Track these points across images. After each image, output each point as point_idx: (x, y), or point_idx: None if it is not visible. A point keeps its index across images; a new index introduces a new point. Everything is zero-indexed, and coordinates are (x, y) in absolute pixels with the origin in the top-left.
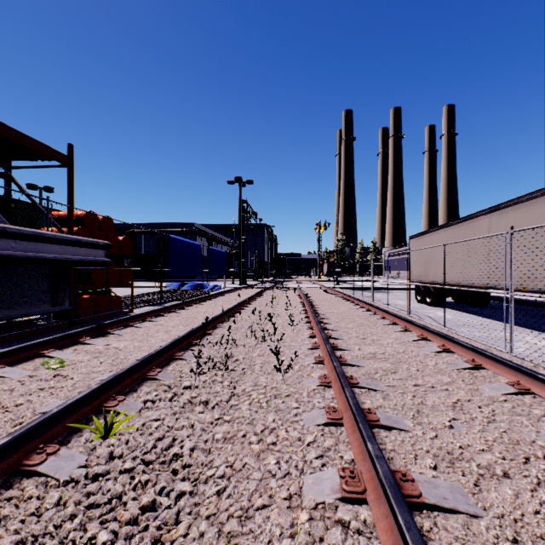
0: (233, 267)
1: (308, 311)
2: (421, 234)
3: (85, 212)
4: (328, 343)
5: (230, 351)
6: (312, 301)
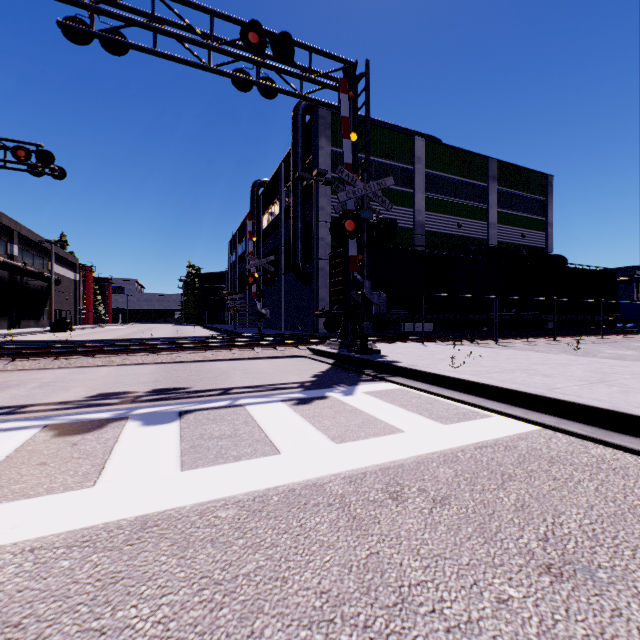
0: None
1: None
2: None
3: None
4: None
5: None
6: None
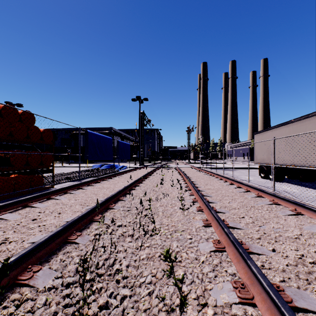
0: (135, 154)
1: (191, 188)
2: (265, 130)
3: (3, 105)
4: (248, 257)
5: (112, 251)
6: (190, 178)
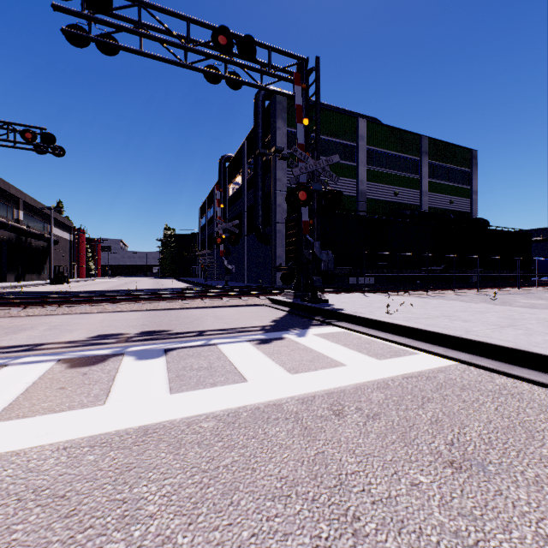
0: None
1: None
2: None
3: None
4: None
5: None
6: None
